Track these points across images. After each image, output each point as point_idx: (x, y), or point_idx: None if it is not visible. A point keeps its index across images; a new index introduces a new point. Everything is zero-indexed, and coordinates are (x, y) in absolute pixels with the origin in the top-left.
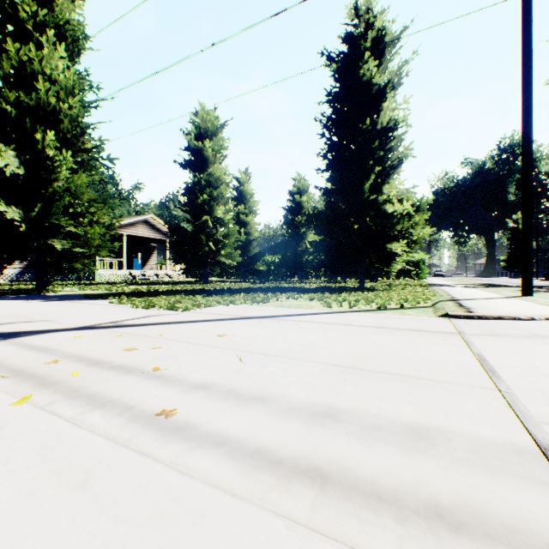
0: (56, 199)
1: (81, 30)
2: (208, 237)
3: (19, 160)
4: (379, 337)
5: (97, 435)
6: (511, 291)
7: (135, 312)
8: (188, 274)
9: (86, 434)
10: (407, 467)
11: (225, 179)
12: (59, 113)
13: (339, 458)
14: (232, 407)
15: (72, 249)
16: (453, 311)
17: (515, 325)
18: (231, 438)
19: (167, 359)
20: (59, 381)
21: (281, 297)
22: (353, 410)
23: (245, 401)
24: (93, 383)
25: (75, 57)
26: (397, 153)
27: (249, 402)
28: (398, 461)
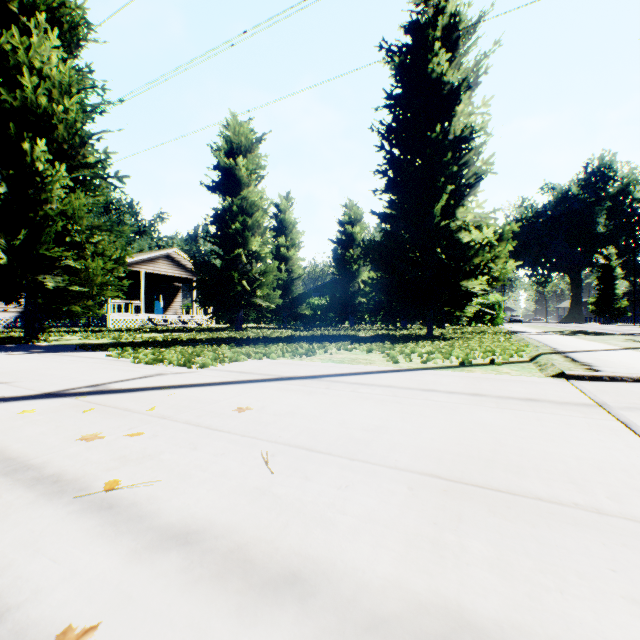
0: (46, 224)
1: (80, 15)
2: (241, 274)
3: None
4: (483, 413)
5: None
6: (621, 340)
7: (133, 370)
8: (219, 319)
9: None
10: None
11: (261, 205)
12: (52, 117)
13: None
14: (230, 615)
15: (68, 287)
16: (570, 370)
17: None
18: None
19: (141, 461)
20: None
21: (331, 348)
22: (514, 631)
23: (262, 593)
24: None
25: (74, 49)
26: (474, 168)
27: (269, 597)
28: None
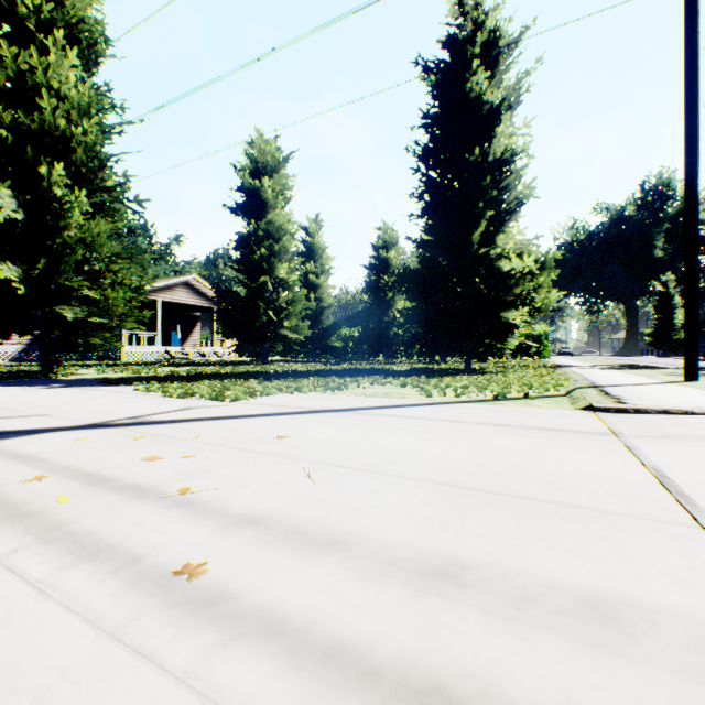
0: (66, 253)
1: (99, 31)
2: (267, 303)
3: (17, 202)
4: (504, 440)
5: (72, 614)
6: (667, 374)
7: (166, 403)
8: (241, 351)
9: (54, 612)
10: (598, 685)
11: (289, 229)
12: (70, 140)
13: (476, 665)
14: (295, 558)
15: (87, 318)
16: (599, 402)
17: (690, 422)
18: (291, 621)
19: (202, 475)
20: (36, 511)
21: (363, 382)
22: (486, 565)
23: (316, 548)
24: (86, 514)
25: (92, 67)
26: (515, 192)
27: (321, 550)
28: (579, 671)
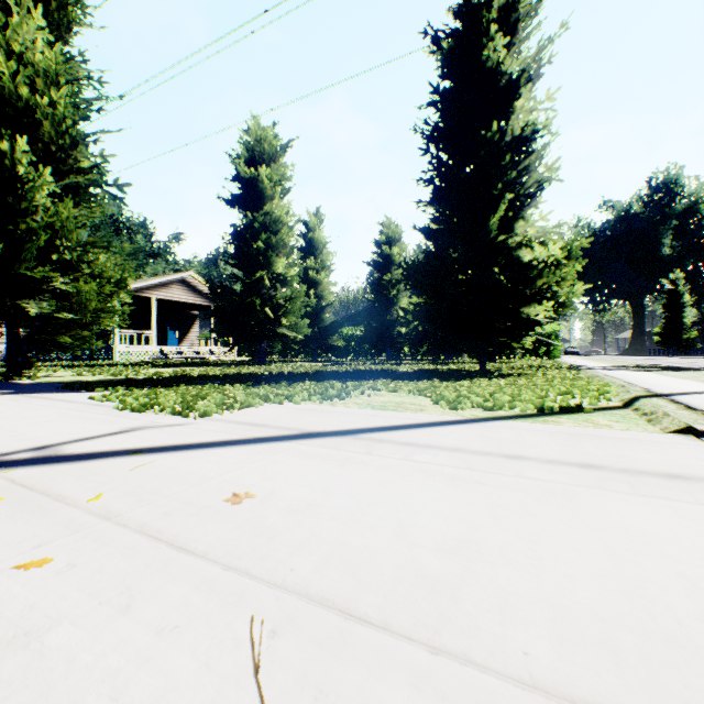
0: (28, 239)
1: None
2: (263, 300)
3: None
4: (622, 507)
5: None
6: None
7: (110, 420)
8: (241, 351)
9: None
10: None
11: (287, 221)
12: (36, 112)
13: None
14: None
15: (54, 314)
16: (700, 423)
17: None
18: None
19: None
20: None
21: (368, 387)
22: None
23: None
24: None
25: (65, 34)
26: (535, 175)
27: None
28: None
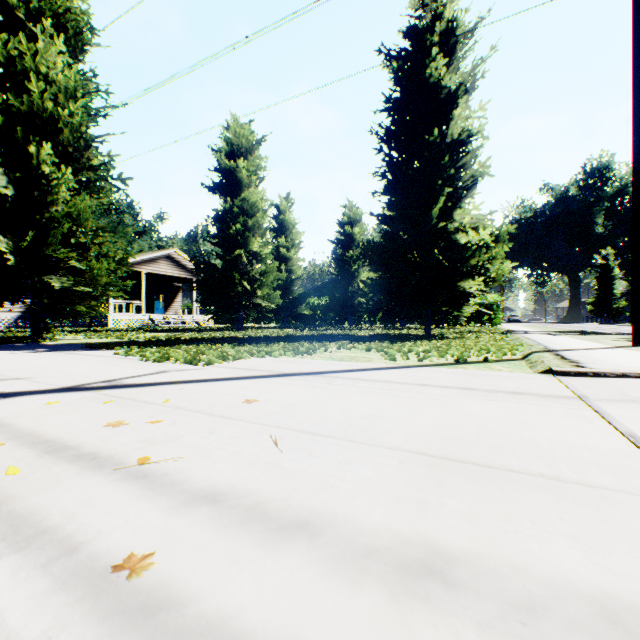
0: (53, 226)
1: (85, 21)
2: (241, 274)
3: (7, 178)
4: (471, 404)
5: None
6: (614, 339)
7: (142, 367)
8: (219, 319)
9: None
10: None
11: (262, 206)
12: (58, 121)
13: None
14: (256, 547)
15: (73, 287)
16: (558, 366)
17: None
18: None
19: (165, 442)
20: None
21: (331, 346)
22: (475, 556)
23: (279, 533)
24: (32, 489)
25: (79, 54)
26: (471, 171)
27: (285, 536)
28: None
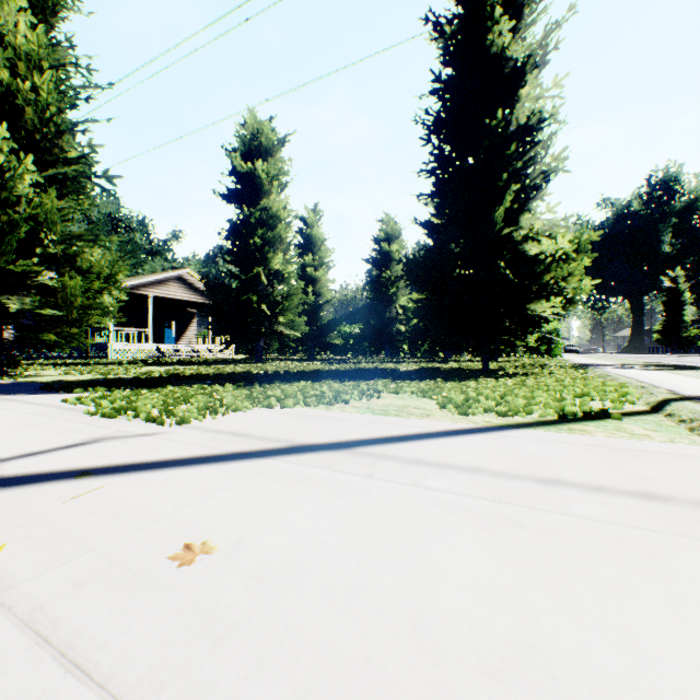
0: (8, 231)
1: None
2: (260, 297)
3: None
4: None
5: None
6: None
7: (73, 428)
8: (239, 349)
9: None
10: None
11: (284, 216)
12: (18, 98)
13: None
14: None
15: (36, 310)
16: None
17: None
18: None
19: None
20: None
21: (368, 388)
22: None
23: None
24: None
25: (50, 18)
26: (542, 165)
27: None
28: None
